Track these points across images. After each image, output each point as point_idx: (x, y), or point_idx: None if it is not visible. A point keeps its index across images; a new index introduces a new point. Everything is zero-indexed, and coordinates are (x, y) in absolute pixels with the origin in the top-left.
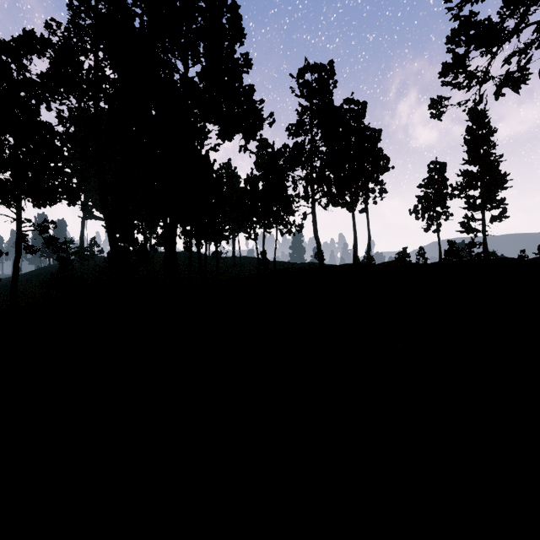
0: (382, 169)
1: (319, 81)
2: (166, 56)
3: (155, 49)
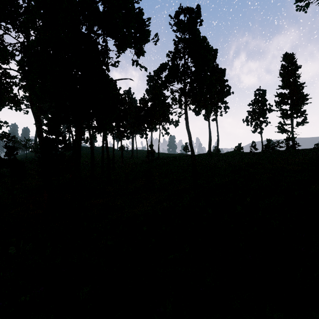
0: (226, 93)
1: (190, 18)
2: None
3: None
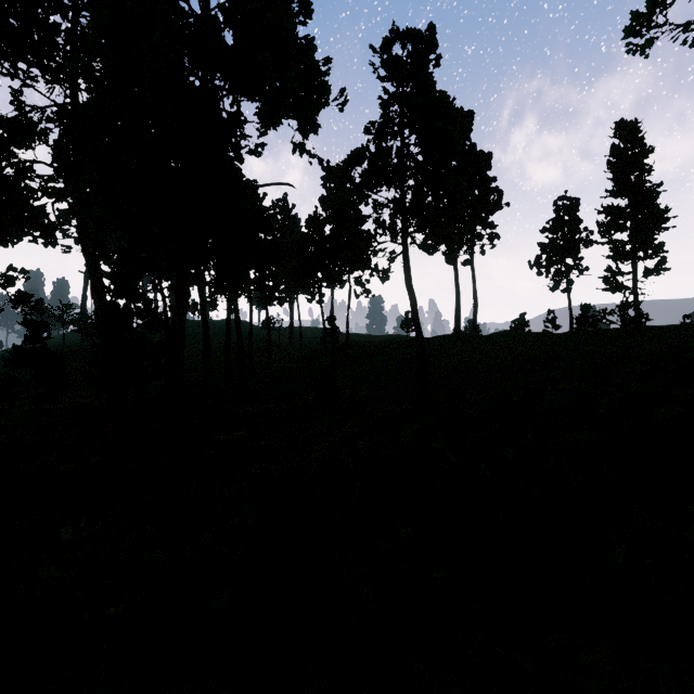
0: (493, 206)
1: (414, 53)
2: None
3: None
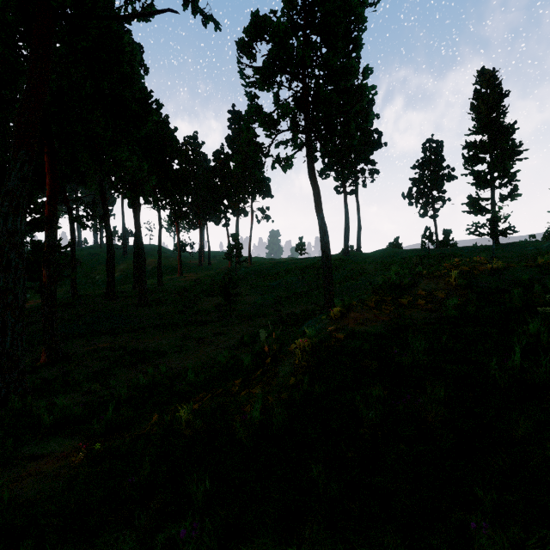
0: (374, 144)
1: None
2: None
3: None
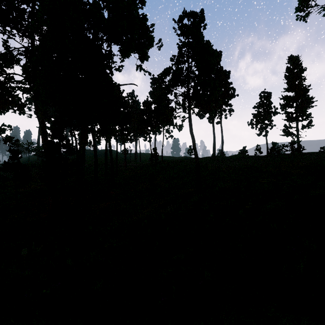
0: (231, 96)
1: (194, 22)
2: None
3: None
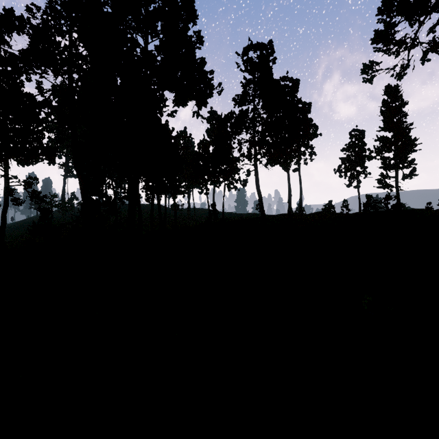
0: (312, 135)
1: (261, 57)
2: (129, 33)
3: (119, 26)
